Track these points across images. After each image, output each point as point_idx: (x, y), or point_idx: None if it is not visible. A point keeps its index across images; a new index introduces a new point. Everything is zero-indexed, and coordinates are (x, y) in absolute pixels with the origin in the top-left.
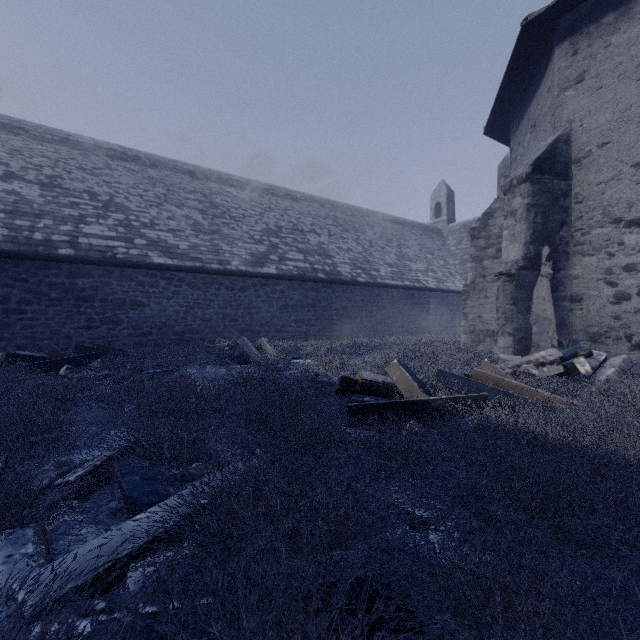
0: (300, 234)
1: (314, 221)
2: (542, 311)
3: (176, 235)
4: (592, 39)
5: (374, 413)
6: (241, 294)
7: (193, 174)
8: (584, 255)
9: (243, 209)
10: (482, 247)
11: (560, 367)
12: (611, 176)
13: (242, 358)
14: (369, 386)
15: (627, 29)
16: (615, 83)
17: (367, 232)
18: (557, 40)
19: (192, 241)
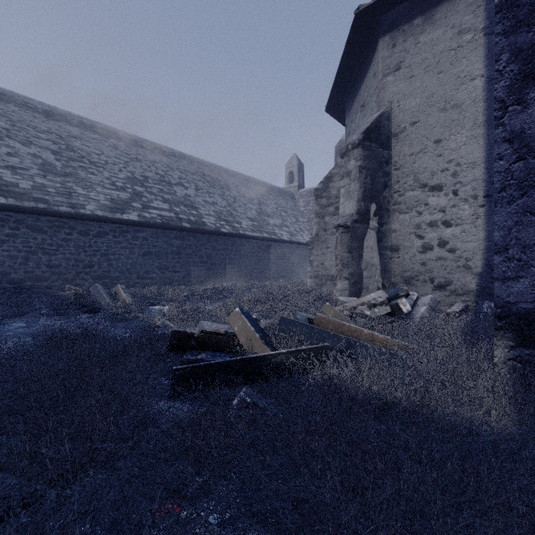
0: (167, 185)
1: (182, 175)
2: (370, 258)
3: (16, 173)
4: (406, 36)
5: (205, 377)
6: (97, 240)
7: (49, 114)
8: (401, 213)
9: (106, 156)
10: (324, 205)
11: (388, 307)
12: (420, 149)
13: (91, 307)
14: (207, 340)
15: (431, 31)
16: (422, 74)
17: (232, 190)
18: (381, 33)
19: (37, 181)
